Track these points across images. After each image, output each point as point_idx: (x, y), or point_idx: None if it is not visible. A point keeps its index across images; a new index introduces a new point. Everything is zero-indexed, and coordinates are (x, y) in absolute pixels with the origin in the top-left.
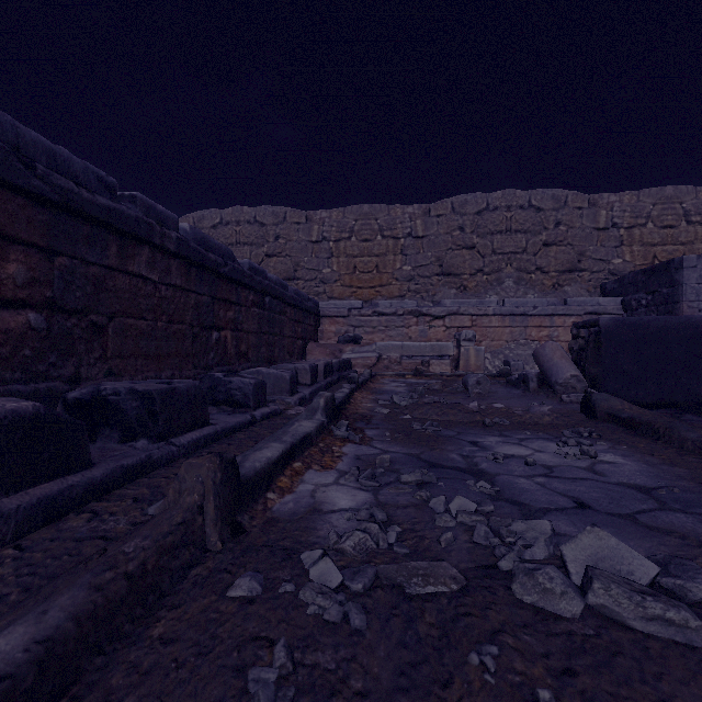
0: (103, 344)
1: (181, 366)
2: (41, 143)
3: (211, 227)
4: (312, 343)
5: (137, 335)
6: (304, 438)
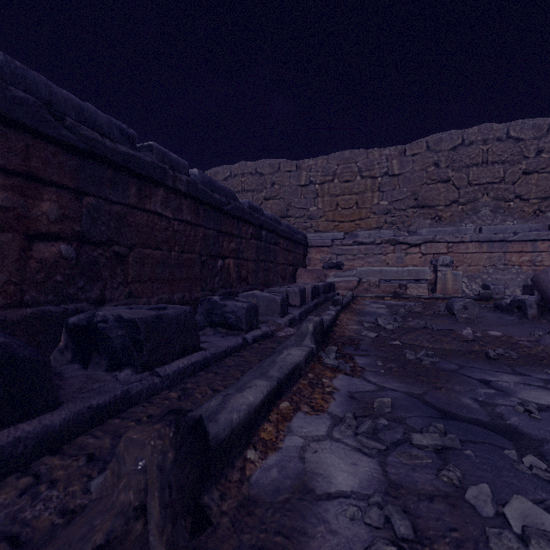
0: (125, 271)
1: (191, 289)
2: (70, 100)
3: (223, 180)
4: (301, 269)
5: (154, 262)
6: (292, 370)
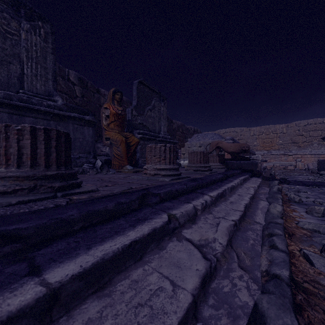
0: None
1: None
2: None
3: (222, 133)
4: None
5: None
6: None
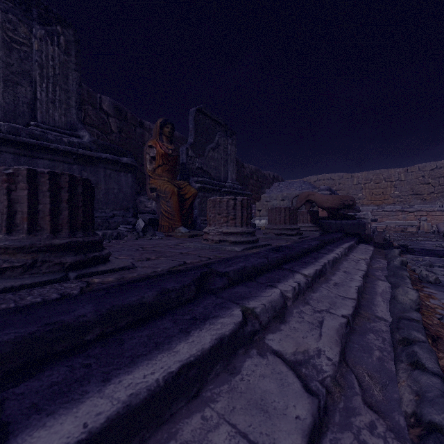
0: None
1: None
2: None
3: (313, 182)
4: None
5: None
6: None
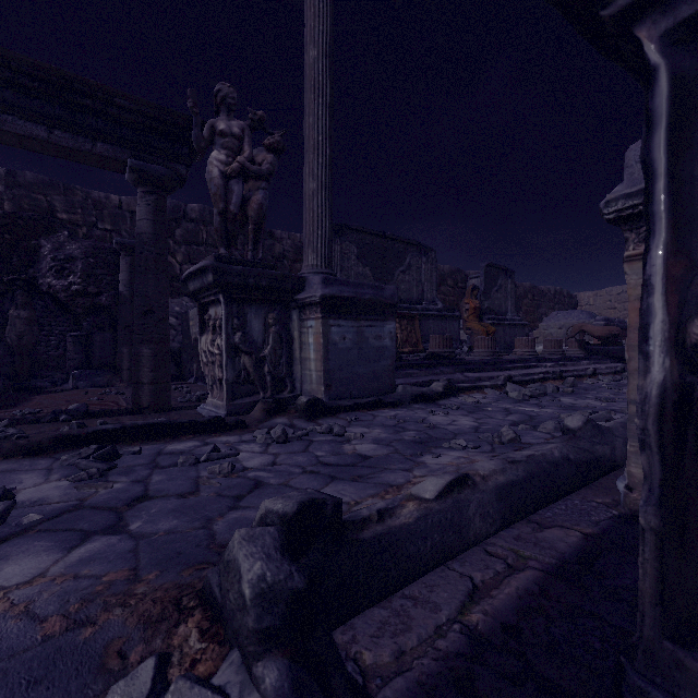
0: None
1: None
2: None
3: (616, 294)
4: None
5: None
6: None
